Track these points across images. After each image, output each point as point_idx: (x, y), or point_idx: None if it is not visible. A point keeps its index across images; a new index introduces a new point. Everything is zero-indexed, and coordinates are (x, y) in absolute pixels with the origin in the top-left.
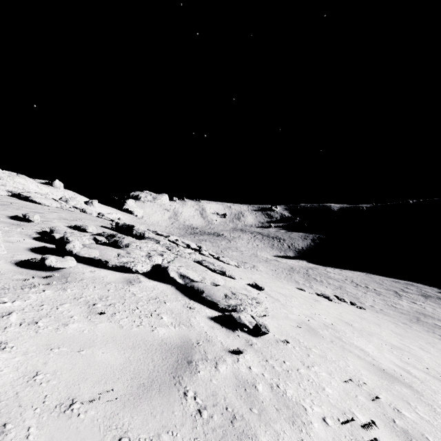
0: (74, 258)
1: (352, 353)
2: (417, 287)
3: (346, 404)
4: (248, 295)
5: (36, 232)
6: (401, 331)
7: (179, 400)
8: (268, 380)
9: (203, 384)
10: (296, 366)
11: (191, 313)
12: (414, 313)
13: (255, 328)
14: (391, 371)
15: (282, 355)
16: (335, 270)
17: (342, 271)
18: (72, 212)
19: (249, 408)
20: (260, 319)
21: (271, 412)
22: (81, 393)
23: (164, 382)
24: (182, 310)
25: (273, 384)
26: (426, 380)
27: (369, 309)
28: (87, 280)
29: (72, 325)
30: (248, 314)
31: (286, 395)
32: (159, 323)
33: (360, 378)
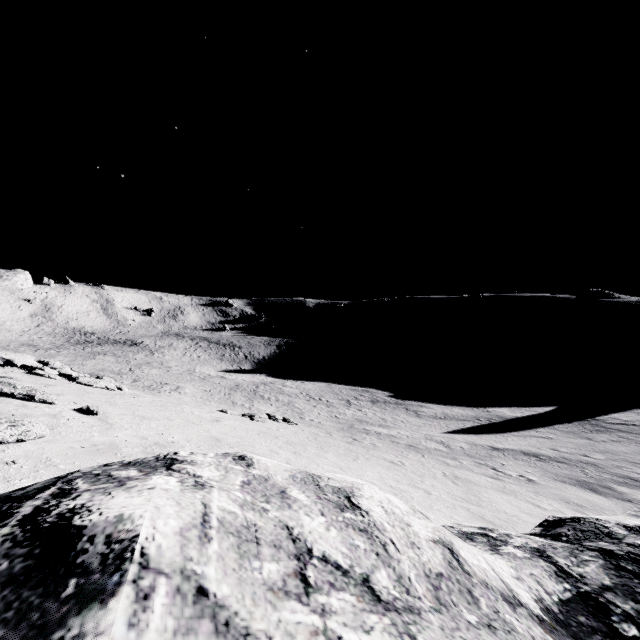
0: None
1: None
2: (371, 393)
3: None
4: (5, 418)
5: None
6: (303, 440)
7: None
8: None
9: None
10: None
11: None
12: (352, 421)
13: None
14: None
15: None
16: (296, 383)
17: (303, 383)
18: None
19: None
20: None
21: None
22: None
23: None
24: None
25: None
26: None
27: (304, 424)
28: None
29: None
30: None
31: None
32: None
33: None
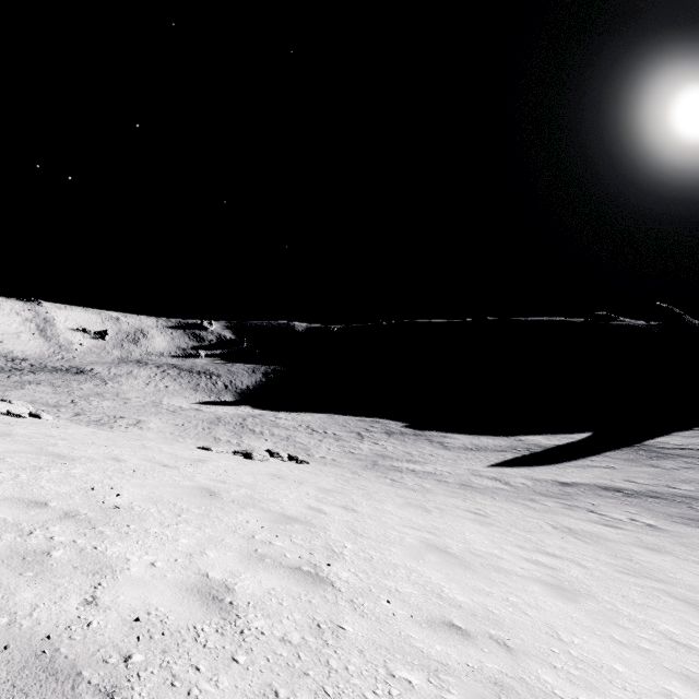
0: None
1: None
2: (382, 424)
3: None
4: None
5: None
6: (337, 485)
7: None
8: None
9: None
10: None
11: None
12: (373, 457)
13: None
14: (108, 636)
15: None
16: (291, 415)
17: (299, 415)
18: None
19: None
20: None
21: None
22: None
23: None
24: None
25: None
26: (264, 599)
27: (316, 462)
28: None
29: None
30: None
31: None
32: None
33: None
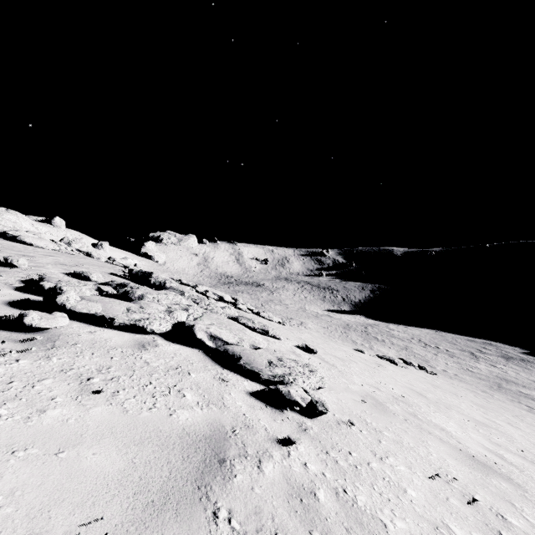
0: (69, 314)
1: (432, 434)
2: (496, 347)
3: (436, 512)
4: (298, 361)
5: (20, 280)
6: (482, 402)
7: (206, 526)
8: (331, 483)
9: (241, 495)
10: (366, 458)
11: (225, 387)
12: (494, 379)
13: (310, 406)
14: (483, 458)
15: (347, 443)
16: (400, 327)
17: (407, 328)
18: (73, 256)
19: (308, 532)
20: (315, 393)
21: (340, 534)
22: (51, 527)
23: (184, 497)
24: (212, 383)
25: (338, 488)
26: (525, 467)
27: (442, 375)
28: (82, 345)
29: (51, 412)
30: (300, 387)
31: (358, 505)
32: (180, 403)
33: (448, 471)
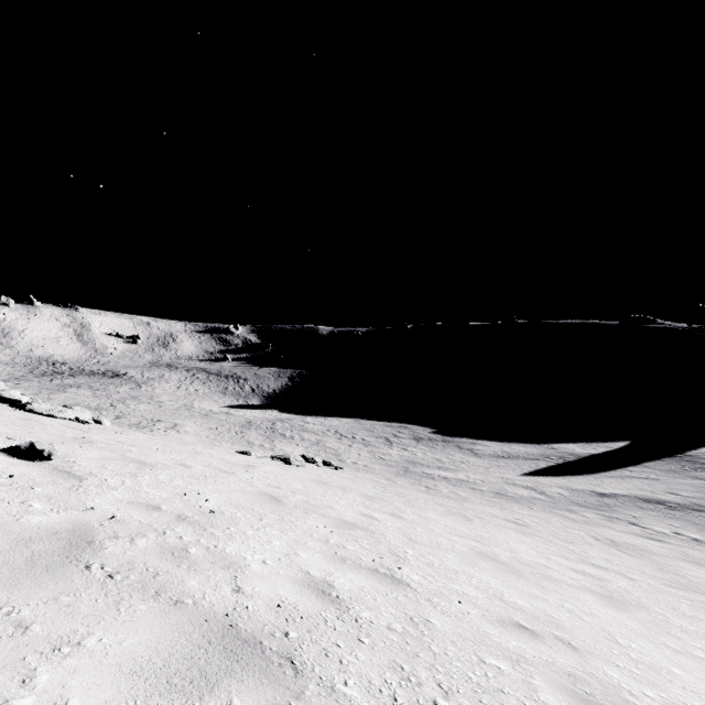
0: None
1: (161, 596)
2: (410, 430)
3: None
4: None
5: None
6: (377, 492)
7: None
8: None
9: None
10: None
11: None
12: (404, 463)
13: None
14: (264, 617)
15: None
16: (318, 419)
17: (326, 419)
18: None
19: None
20: None
21: None
22: None
23: None
24: None
25: None
26: (361, 595)
27: (349, 468)
28: None
29: None
30: None
31: None
32: None
33: None
